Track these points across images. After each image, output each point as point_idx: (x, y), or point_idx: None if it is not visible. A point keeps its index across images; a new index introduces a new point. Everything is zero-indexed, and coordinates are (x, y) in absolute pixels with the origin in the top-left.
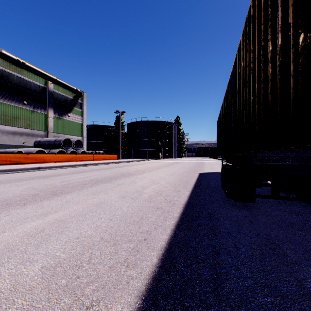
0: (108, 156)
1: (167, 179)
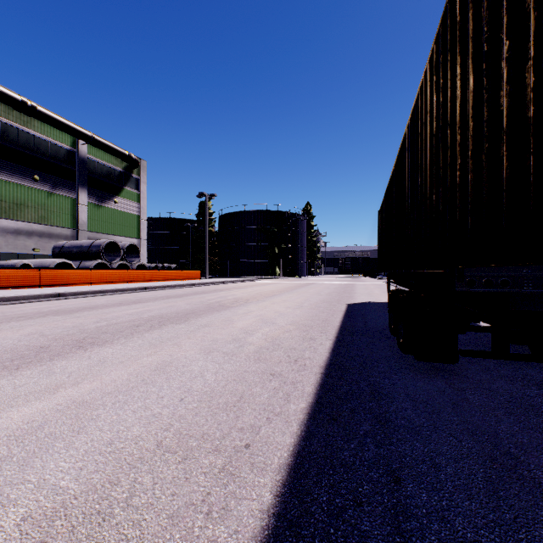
0: (185, 273)
1: (291, 315)
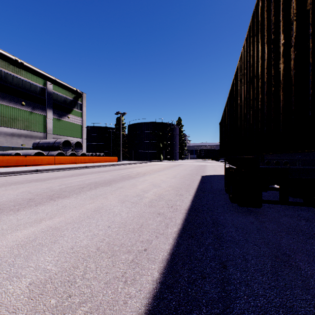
0: (108, 158)
1: (169, 182)
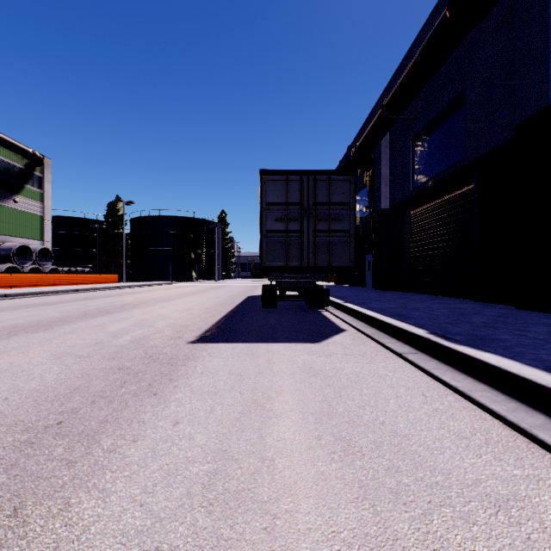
0: (103, 276)
1: (212, 301)
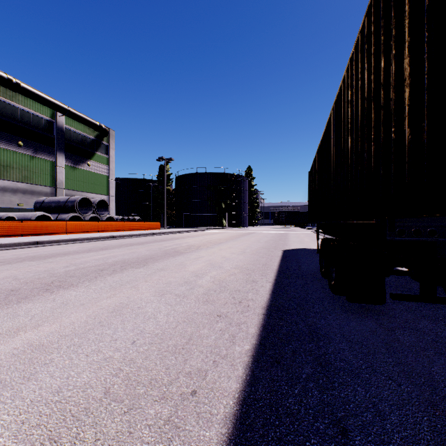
0: (147, 224)
1: (235, 260)
